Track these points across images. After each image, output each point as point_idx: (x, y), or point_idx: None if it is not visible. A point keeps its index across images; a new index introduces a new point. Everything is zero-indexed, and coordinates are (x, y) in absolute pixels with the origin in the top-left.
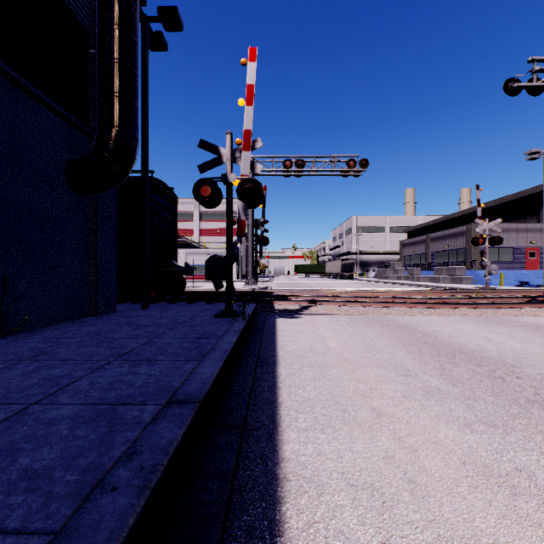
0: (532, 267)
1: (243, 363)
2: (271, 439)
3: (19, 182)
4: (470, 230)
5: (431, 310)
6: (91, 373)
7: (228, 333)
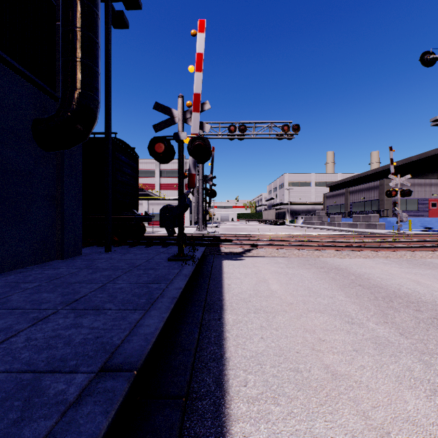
0: (434, 215)
1: (191, 309)
2: (218, 415)
3: None
4: (382, 185)
5: (357, 253)
6: (32, 326)
7: (178, 277)
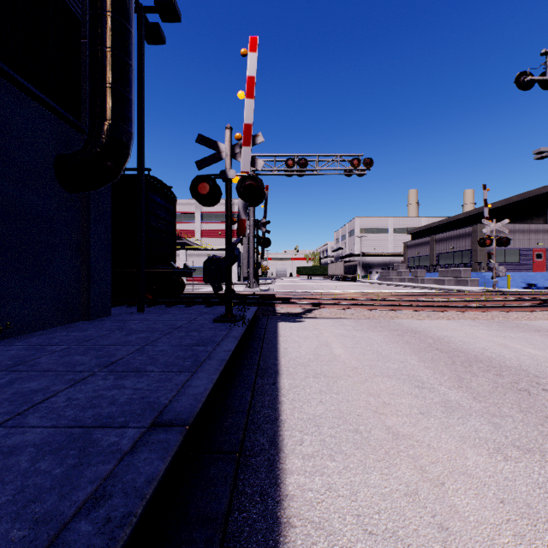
0: (539, 269)
1: (242, 373)
2: (272, 469)
3: (3, 177)
4: (476, 231)
5: (440, 314)
6: (70, 387)
7: (226, 339)
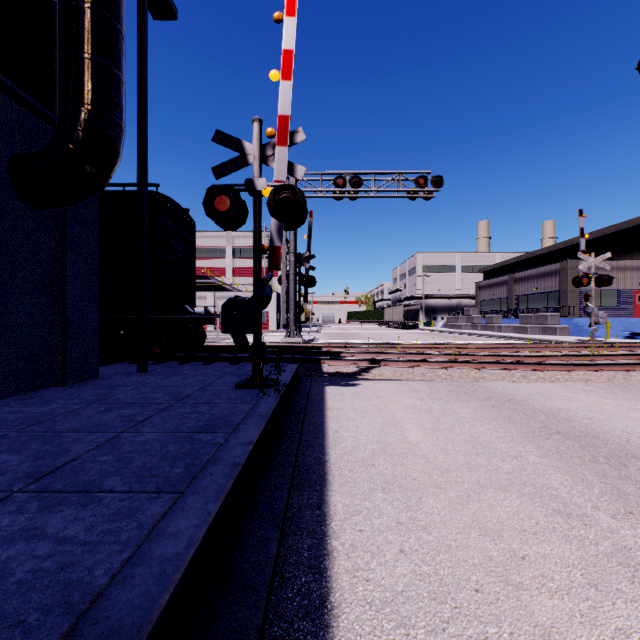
0: None
1: (267, 484)
2: None
3: None
4: (565, 269)
5: (538, 374)
6: None
7: (248, 420)
